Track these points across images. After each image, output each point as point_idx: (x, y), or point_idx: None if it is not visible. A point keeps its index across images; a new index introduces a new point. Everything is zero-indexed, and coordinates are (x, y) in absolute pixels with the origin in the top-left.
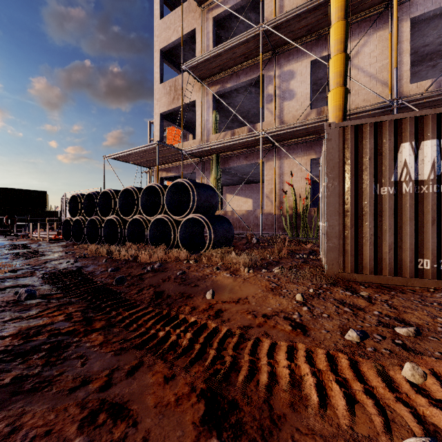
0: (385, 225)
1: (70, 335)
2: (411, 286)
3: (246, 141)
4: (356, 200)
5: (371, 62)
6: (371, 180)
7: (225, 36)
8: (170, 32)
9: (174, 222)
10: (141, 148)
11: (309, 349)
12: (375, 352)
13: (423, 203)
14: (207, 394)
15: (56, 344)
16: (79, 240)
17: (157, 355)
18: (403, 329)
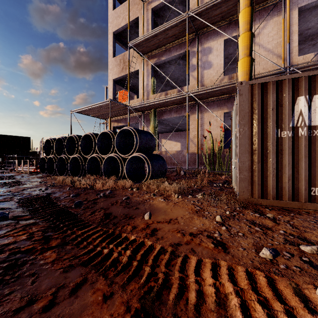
0: (285, 161)
1: (28, 253)
2: (306, 209)
3: (176, 99)
4: (261, 141)
5: (269, 40)
6: (274, 126)
7: (160, 23)
8: (120, 20)
9: (122, 159)
10: (98, 104)
11: (229, 265)
12: (287, 269)
13: (315, 143)
14: (141, 314)
15: (14, 262)
16: (51, 173)
17: (100, 271)
18: (308, 247)
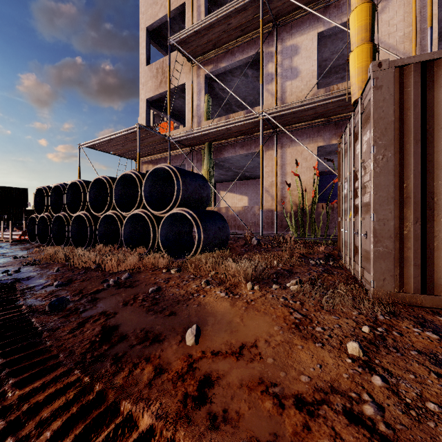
0: None
1: None
2: None
3: (243, 125)
4: (422, 180)
5: (391, 31)
6: None
7: None
8: (157, 8)
9: (154, 218)
10: (120, 133)
11: None
12: None
13: None
14: None
15: None
16: (45, 241)
17: None
18: None
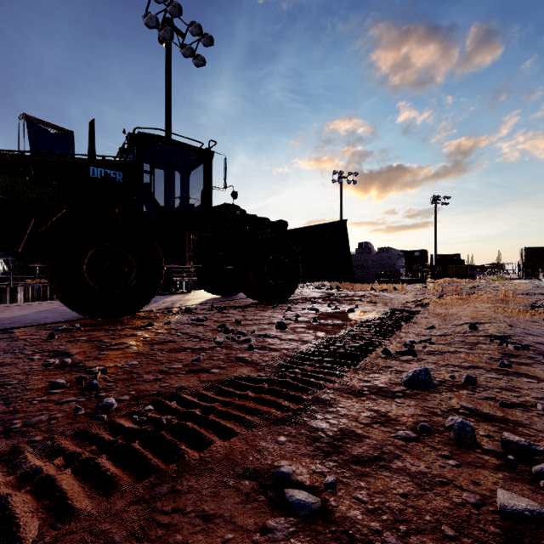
0: None
1: None
2: None
3: None
4: None
5: None
6: None
7: None
8: None
9: None
10: None
11: None
12: None
13: None
14: None
15: None
16: None
17: None
18: None
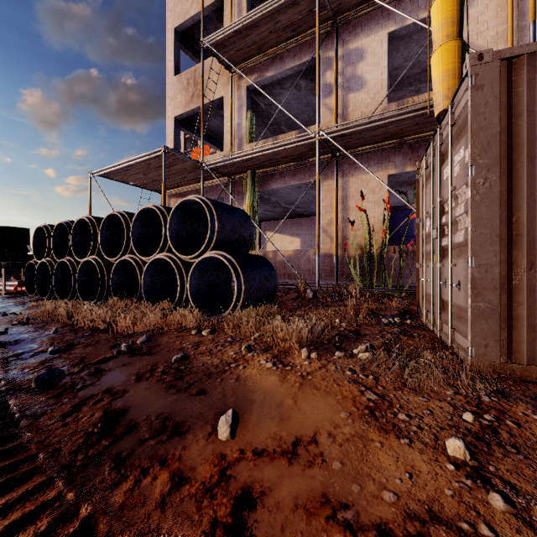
0: None
1: None
2: None
3: (294, 148)
4: None
5: (480, 30)
6: None
7: None
8: (187, 4)
9: (182, 264)
10: (141, 158)
11: None
12: None
13: None
14: None
15: None
16: (46, 294)
17: None
18: None
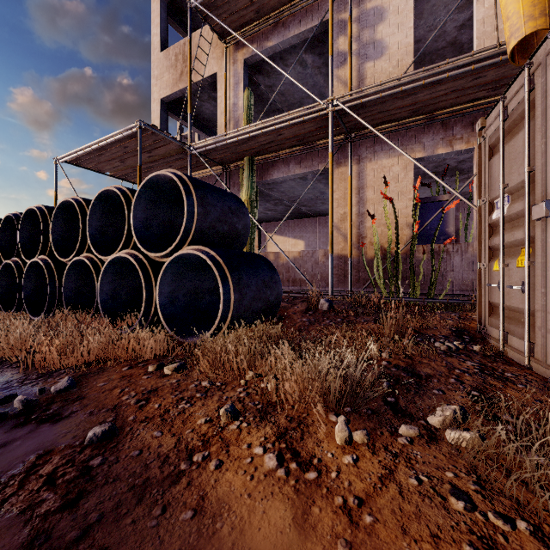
0: None
1: None
2: None
3: (301, 126)
4: None
5: None
6: None
7: None
8: None
9: (149, 265)
10: (113, 137)
11: None
12: None
13: None
14: None
15: None
16: None
17: None
18: None
